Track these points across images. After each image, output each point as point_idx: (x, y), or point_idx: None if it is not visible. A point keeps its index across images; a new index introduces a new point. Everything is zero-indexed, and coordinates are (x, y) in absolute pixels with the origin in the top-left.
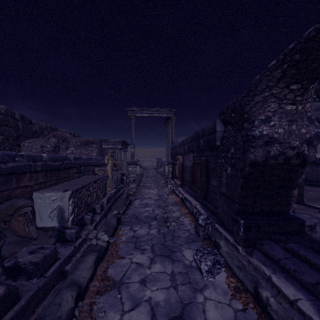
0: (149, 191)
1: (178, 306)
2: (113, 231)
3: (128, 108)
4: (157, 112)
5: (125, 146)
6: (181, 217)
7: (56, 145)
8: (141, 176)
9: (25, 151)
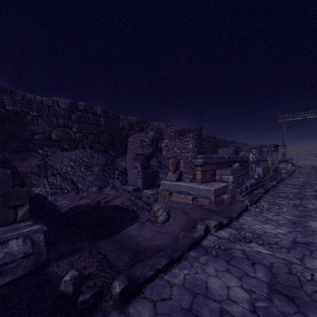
0: (298, 179)
1: (299, 192)
2: (276, 183)
3: (278, 116)
4: (312, 113)
5: (276, 148)
6: (314, 186)
7: (233, 151)
8: (293, 171)
9: (219, 154)
